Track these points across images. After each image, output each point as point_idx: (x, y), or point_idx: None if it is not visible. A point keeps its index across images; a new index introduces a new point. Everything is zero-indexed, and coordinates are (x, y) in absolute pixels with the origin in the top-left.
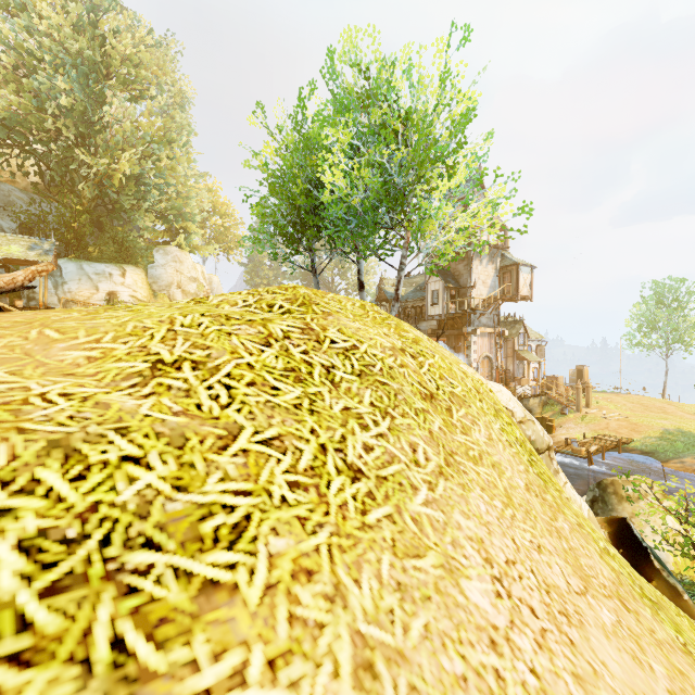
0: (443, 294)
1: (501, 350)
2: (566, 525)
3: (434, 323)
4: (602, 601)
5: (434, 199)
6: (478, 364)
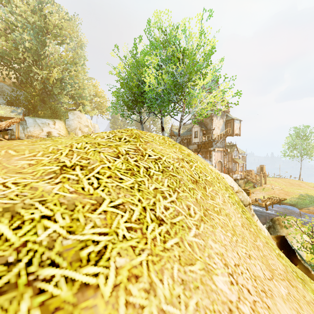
0: (200, 133)
1: (226, 158)
2: (261, 243)
3: (196, 146)
4: (280, 282)
5: (196, 89)
6: (215, 164)
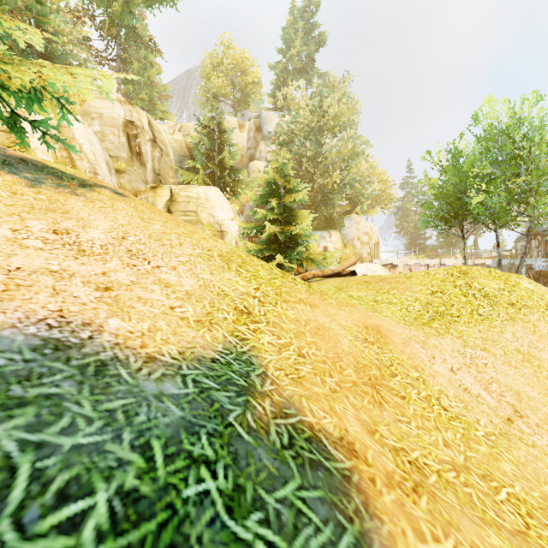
0: None
1: None
2: None
3: None
4: None
5: None
6: None
